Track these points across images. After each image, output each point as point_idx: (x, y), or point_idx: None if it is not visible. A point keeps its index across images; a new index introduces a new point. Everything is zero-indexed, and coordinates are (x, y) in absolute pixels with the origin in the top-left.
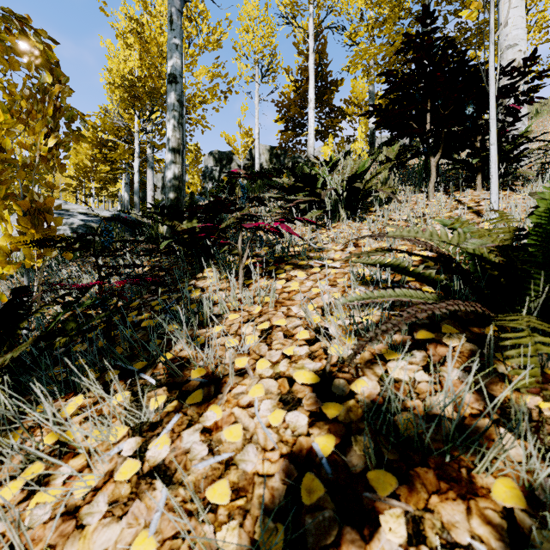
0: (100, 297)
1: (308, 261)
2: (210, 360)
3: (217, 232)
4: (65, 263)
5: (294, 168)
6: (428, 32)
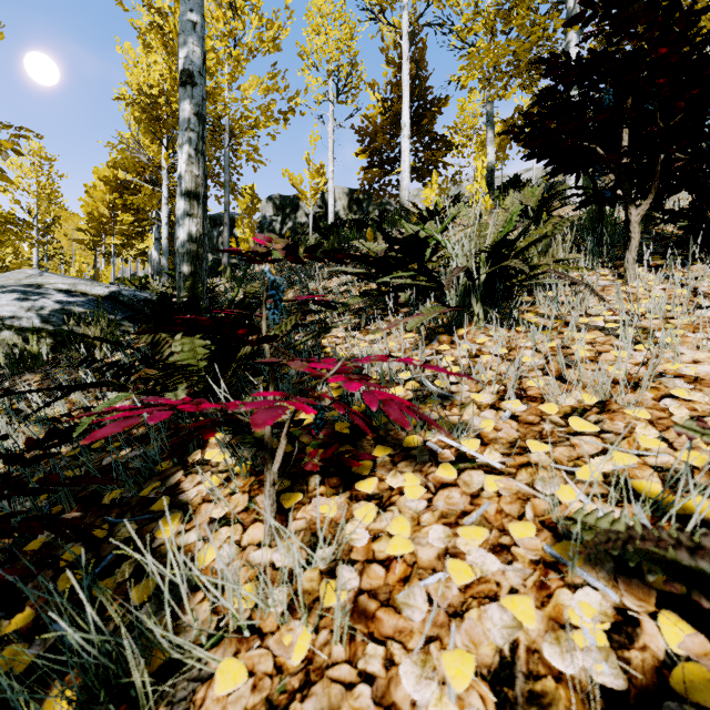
0: None
1: (425, 436)
2: None
3: (234, 364)
4: (22, 374)
5: (382, 218)
6: None
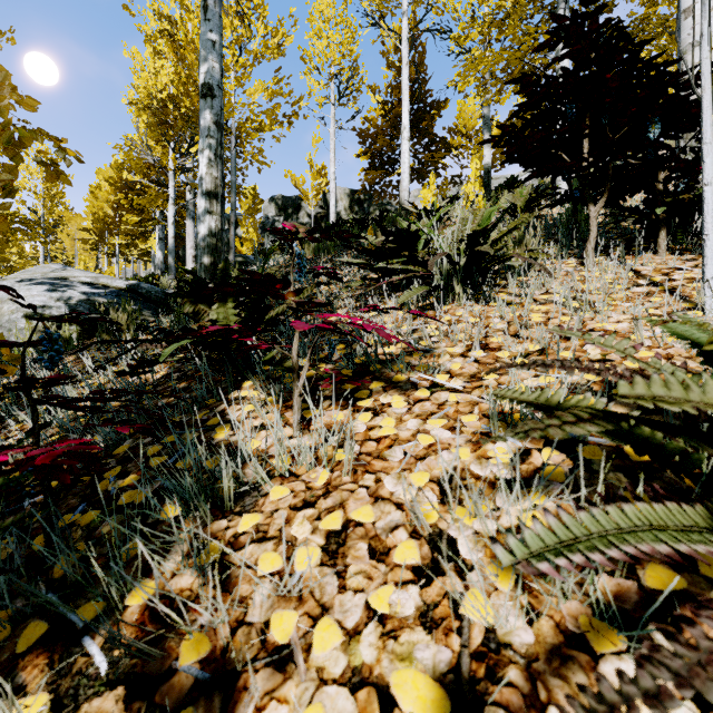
0: (15, 477)
1: (409, 375)
2: (217, 626)
3: (263, 325)
4: None
5: (382, 218)
6: (589, 13)
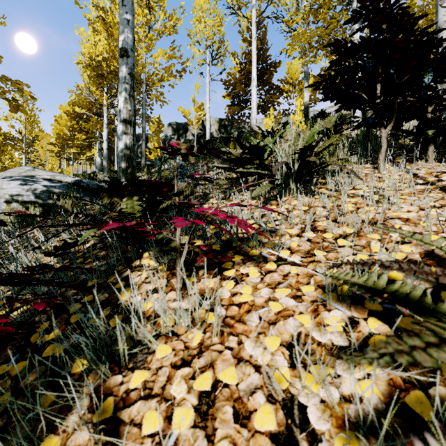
0: None
1: (261, 250)
2: None
3: (157, 213)
4: (25, 228)
5: (239, 136)
6: None
